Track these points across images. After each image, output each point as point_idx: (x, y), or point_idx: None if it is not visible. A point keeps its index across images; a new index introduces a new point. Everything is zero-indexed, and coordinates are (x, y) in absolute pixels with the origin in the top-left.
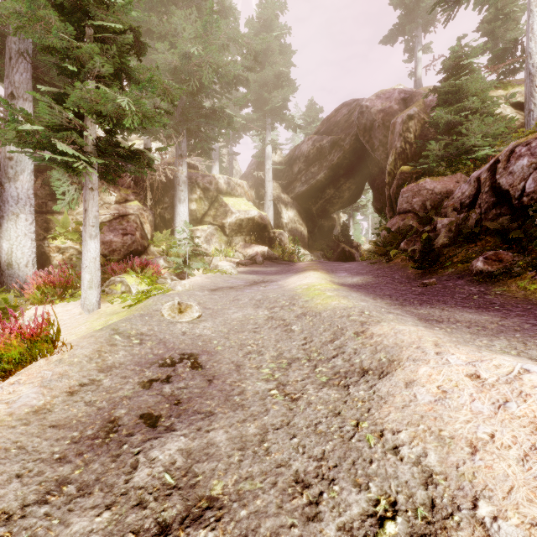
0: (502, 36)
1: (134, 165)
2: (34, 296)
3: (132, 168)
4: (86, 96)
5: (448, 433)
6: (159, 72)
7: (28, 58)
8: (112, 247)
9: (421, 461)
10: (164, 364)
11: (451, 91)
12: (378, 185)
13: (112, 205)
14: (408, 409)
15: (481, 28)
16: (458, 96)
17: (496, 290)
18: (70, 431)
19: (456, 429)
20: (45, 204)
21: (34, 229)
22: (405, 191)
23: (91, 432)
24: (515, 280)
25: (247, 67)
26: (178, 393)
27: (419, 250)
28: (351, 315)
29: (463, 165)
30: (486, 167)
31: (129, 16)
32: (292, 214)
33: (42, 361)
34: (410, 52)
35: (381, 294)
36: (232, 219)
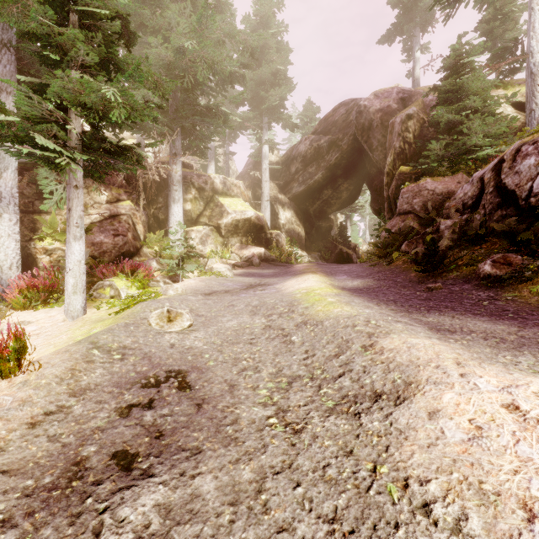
0: (500, 36)
1: (122, 162)
2: (17, 301)
3: (120, 165)
4: (68, 86)
5: (491, 487)
6: (148, 63)
7: (12, 49)
8: (103, 249)
9: (461, 526)
10: (147, 384)
11: (452, 89)
12: (377, 186)
13: (103, 204)
14: (435, 450)
15: (479, 27)
16: (459, 95)
17: (506, 296)
18: (22, 479)
19: (502, 481)
20: (32, 203)
21: (19, 229)
22: (405, 192)
23: (49, 479)
24: (526, 285)
25: (243, 64)
26: (161, 422)
27: (422, 252)
28: (357, 324)
29: (464, 165)
30: (489, 167)
31: (119, 6)
32: (289, 215)
33: (3, 383)
34: (408, 52)
35: (384, 300)
36: (227, 220)
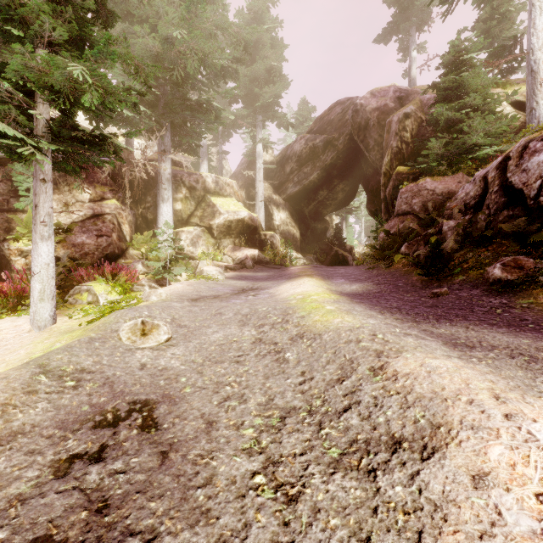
0: (497, 36)
1: (98, 154)
2: None
3: (95, 157)
4: (30, 63)
5: None
6: (127, 43)
7: None
8: (84, 250)
9: None
10: (101, 422)
11: (451, 87)
12: (373, 187)
13: (86, 203)
14: None
15: (476, 27)
16: (458, 93)
17: (521, 303)
18: None
19: None
20: (7, 201)
21: None
22: (404, 192)
23: None
24: (542, 291)
25: (236, 58)
26: (109, 482)
27: (425, 255)
28: (361, 339)
29: (465, 165)
30: (493, 165)
31: None
32: (284, 216)
33: None
34: (404, 51)
35: (387, 307)
36: (220, 220)
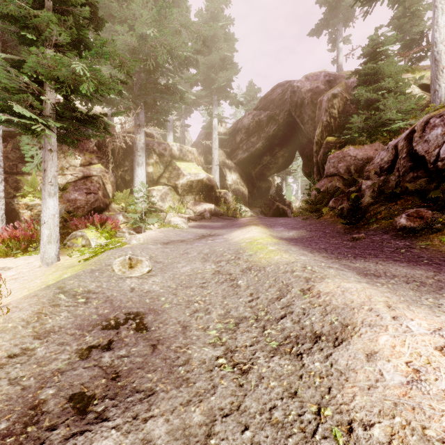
0: (408, 30)
1: (92, 129)
2: None
3: (89, 132)
4: (42, 61)
5: (435, 433)
6: (114, 44)
7: None
8: (77, 205)
9: None
10: (107, 326)
11: (370, 73)
12: (307, 153)
13: (77, 167)
14: (376, 392)
15: (392, 23)
16: (376, 78)
17: (420, 244)
18: None
19: None
20: (16, 166)
21: (3, 188)
22: (332, 157)
23: (4, 425)
24: (437, 235)
25: (196, 50)
26: (118, 363)
27: (347, 208)
28: (295, 270)
29: (381, 136)
30: (402, 136)
31: None
32: (235, 177)
33: None
34: (333, 43)
35: (317, 248)
36: (183, 180)
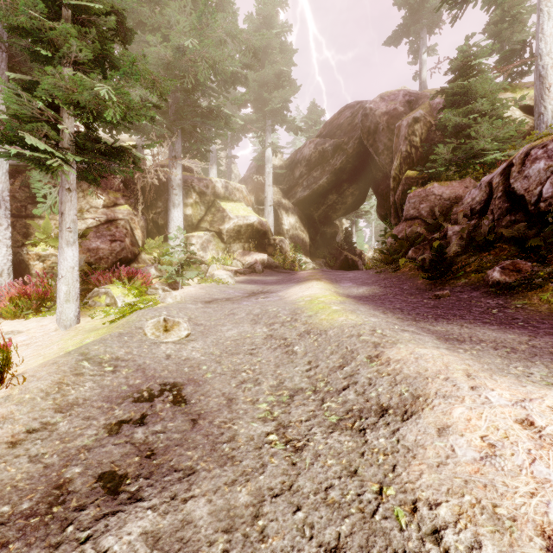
0: (508, 38)
1: (118, 164)
2: (7, 309)
3: (115, 167)
4: (60, 83)
5: (506, 511)
6: (145, 60)
7: (3, 46)
8: (99, 255)
9: None
10: (139, 398)
11: (459, 92)
12: (383, 191)
13: (100, 209)
14: (445, 469)
15: (487, 29)
16: (466, 98)
17: (516, 303)
18: None
19: (517, 505)
20: (25, 207)
21: (10, 235)
22: (412, 197)
23: (27, 505)
24: (536, 292)
25: (245, 64)
26: (152, 439)
27: (429, 259)
28: (362, 334)
29: (472, 170)
30: (498, 171)
31: (116, 2)
32: (293, 220)
33: None
34: (415, 54)
35: (391, 308)
36: (229, 225)
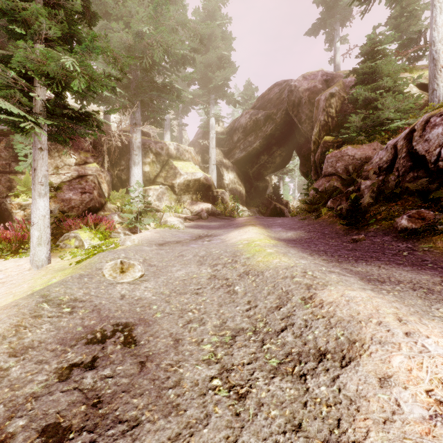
0: (406, 30)
1: (84, 127)
2: None
3: (82, 130)
4: (31, 56)
5: None
6: (107, 39)
7: None
8: (71, 204)
9: None
10: (92, 340)
11: (368, 72)
12: (305, 153)
13: (72, 166)
14: (393, 427)
15: (389, 22)
16: (374, 77)
17: (423, 247)
18: None
19: None
20: (9, 165)
21: None
22: (330, 157)
23: None
24: (440, 237)
25: (193, 48)
26: (100, 384)
27: (347, 208)
28: (295, 275)
29: (379, 135)
30: (401, 136)
31: None
32: (232, 176)
33: None
34: (330, 42)
35: (316, 250)
36: (180, 180)
